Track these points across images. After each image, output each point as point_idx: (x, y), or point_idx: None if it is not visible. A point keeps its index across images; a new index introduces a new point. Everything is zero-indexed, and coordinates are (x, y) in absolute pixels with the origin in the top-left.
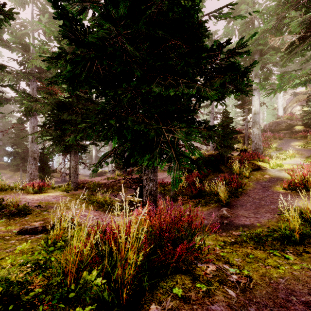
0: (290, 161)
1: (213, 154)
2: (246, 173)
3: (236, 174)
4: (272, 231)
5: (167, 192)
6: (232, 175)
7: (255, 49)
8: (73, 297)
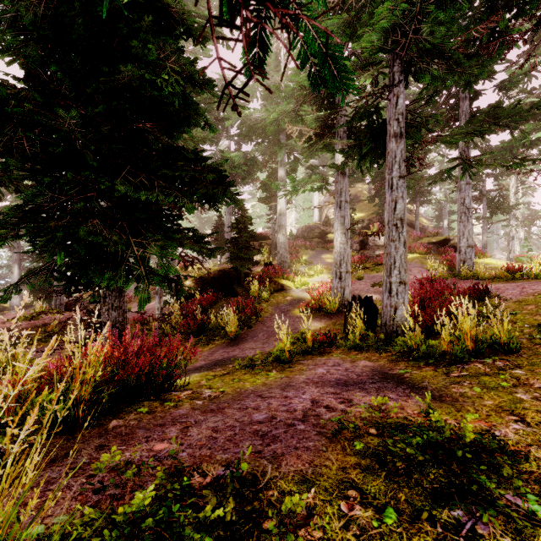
0: (318, 278)
1: (226, 269)
2: (265, 296)
3: (255, 297)
4: (269, 356)
5: (149, 332)
6: (248, 299)
7: (280, 128)
8: (20, 420)
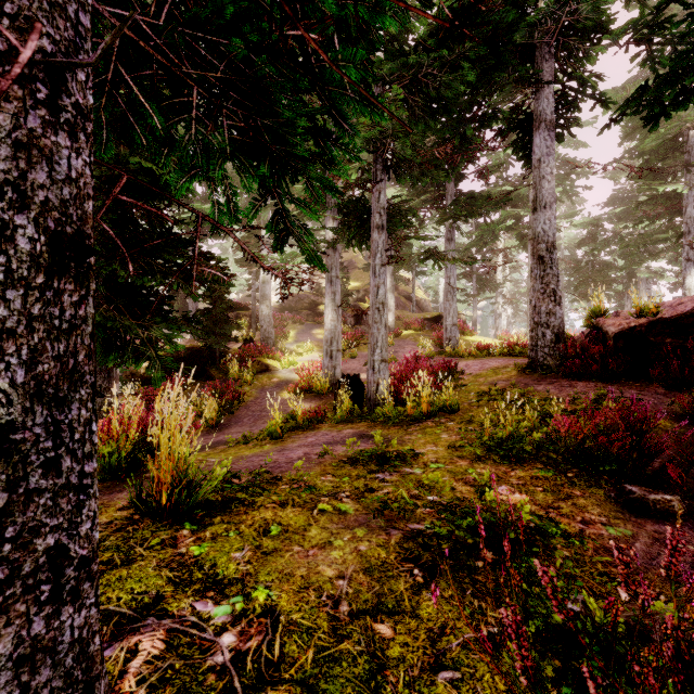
0: (308, 357)
1: (196, 347)
2: (248, 377)
3: (235, 380)
4: (261, 434)
5: None
6: (227, 382)
7: None
8: None
